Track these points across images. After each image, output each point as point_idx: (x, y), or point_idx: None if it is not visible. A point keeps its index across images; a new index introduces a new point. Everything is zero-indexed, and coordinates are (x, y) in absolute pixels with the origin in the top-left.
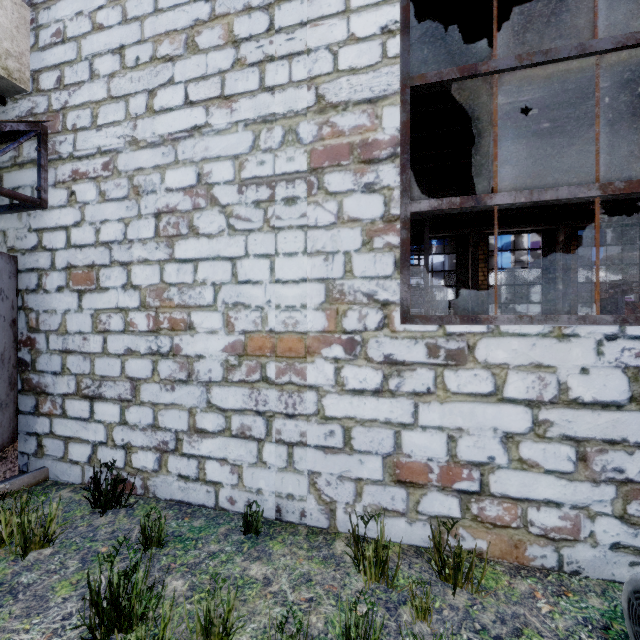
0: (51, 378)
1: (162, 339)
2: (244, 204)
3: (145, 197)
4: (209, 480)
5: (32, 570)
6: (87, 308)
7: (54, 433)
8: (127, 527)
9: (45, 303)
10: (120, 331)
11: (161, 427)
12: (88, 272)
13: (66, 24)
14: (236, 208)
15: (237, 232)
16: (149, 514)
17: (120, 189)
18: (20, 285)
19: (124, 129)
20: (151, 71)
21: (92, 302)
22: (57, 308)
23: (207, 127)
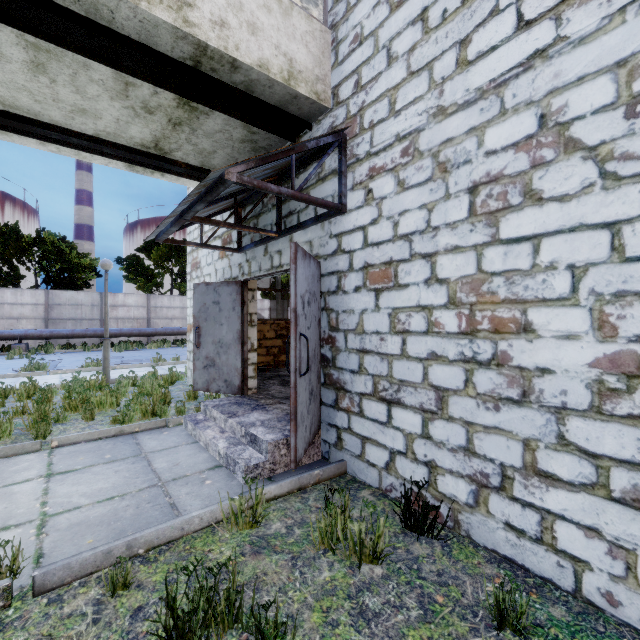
0: (349, 376)
1: (479, 343)
2: (639, 132)
3: (454, 172)
4: (561, 549)
5: (372, 591)
6: (384, 307)
7: (352, 429)
8: (453, 573)
9: (343, 303)
10: (422, 332)
11: (478, 453)
12: (385, 269)
13: (363, 25)
14: (620, 144)
15: (623, 181)
16: (502, 582)
17: (422, 172)
18: (322, 288)
19: (427, 102)
20: (463, 16)
21: (389, 301)
22: (354, 308)
23: (557, 44)
